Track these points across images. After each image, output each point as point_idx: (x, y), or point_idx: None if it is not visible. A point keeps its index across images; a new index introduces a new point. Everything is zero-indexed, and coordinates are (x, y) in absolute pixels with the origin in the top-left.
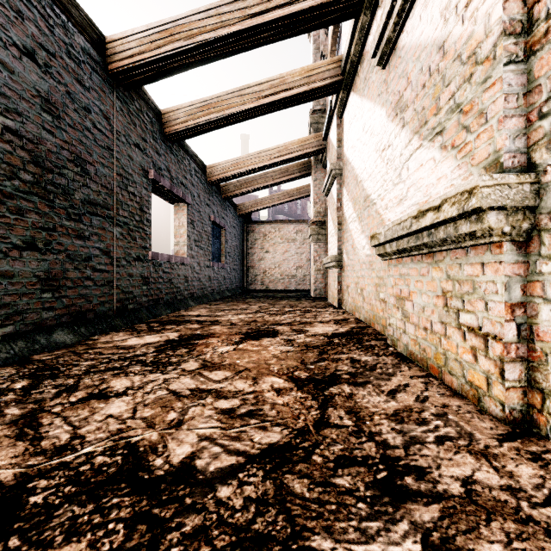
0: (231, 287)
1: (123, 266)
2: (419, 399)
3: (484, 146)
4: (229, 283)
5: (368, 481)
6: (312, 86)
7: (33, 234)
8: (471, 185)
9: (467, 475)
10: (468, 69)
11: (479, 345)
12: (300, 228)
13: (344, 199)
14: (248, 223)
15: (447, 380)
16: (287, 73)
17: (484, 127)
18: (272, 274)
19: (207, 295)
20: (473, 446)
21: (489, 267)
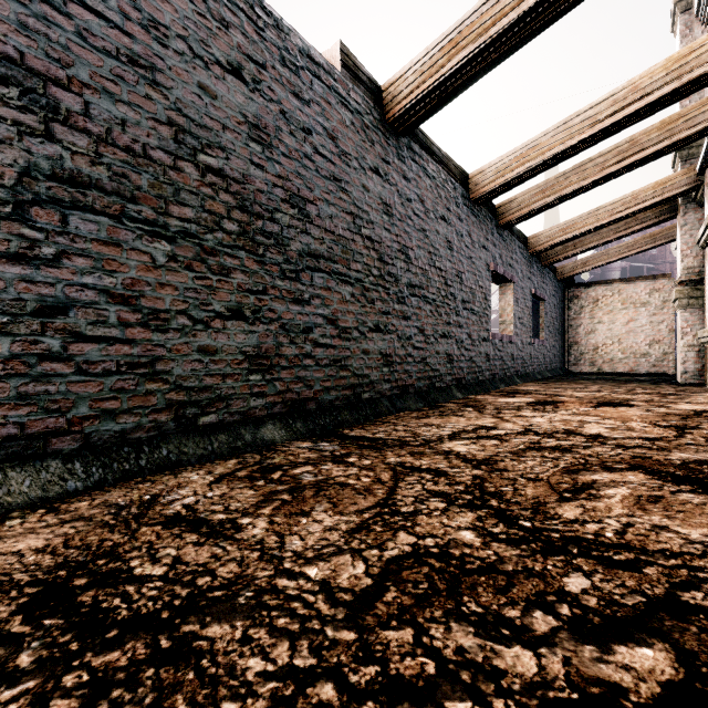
0: (550, 368)
1: (477, 346)
2: None
3: None
4: (548, 363)
5: (706, 448)
6: (677, 138)
7: (445, 327)
8: None
9: None
10: None
11: None
12: (655, 287)
13: None
14: (570, 287)
15: None
16: (639, 133)
17: None
18: (607, 351)
19: (528, 374)
20: None
21: None
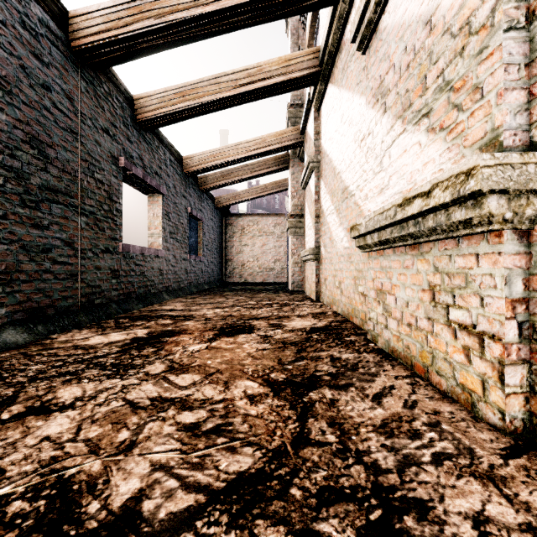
0: (208, 280)
1: (89, 258)
2: (408, 405)
3: (479, 125)
4: (207, 276)
5: (360, 526)
6: (290, 76)
7: None
8: (469, 165)
9: (477, 510)
10: (460, 41)
11: (474, 345)
12: (278, 222)
13: (322, 192)
14: (226, 216)
15: (434, 381)
16: (264, 62)
17: (479, 104)
18: (250, 267)
19: (183, 288)
20: (476, 466)
21: (485, 258)
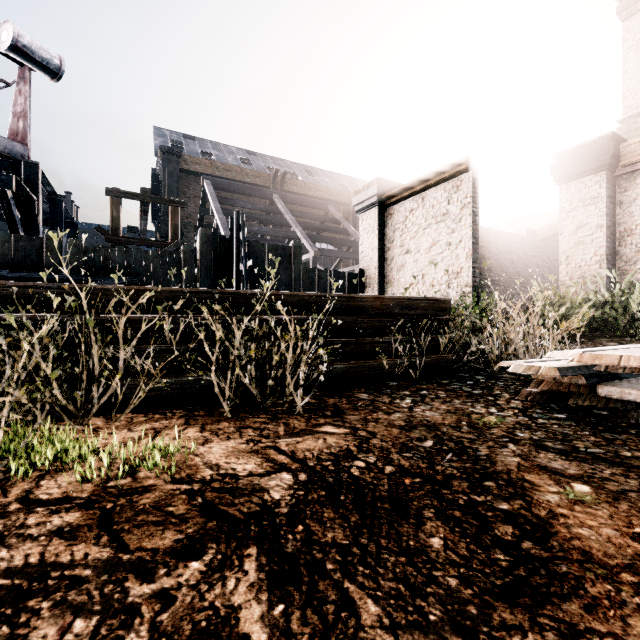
0: None
1: None
2: None
3: None
4: None
5: None
6: None
7: None
8: None
9: None
10: None
11: None
12: None
13: None
14: None
15: None
16: None
17: None
18: None
19: None
20: None
21: None
